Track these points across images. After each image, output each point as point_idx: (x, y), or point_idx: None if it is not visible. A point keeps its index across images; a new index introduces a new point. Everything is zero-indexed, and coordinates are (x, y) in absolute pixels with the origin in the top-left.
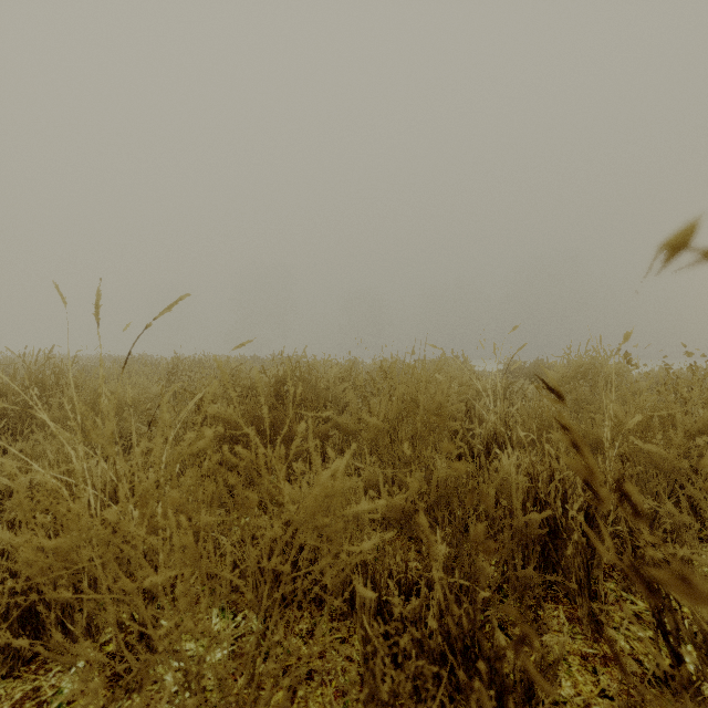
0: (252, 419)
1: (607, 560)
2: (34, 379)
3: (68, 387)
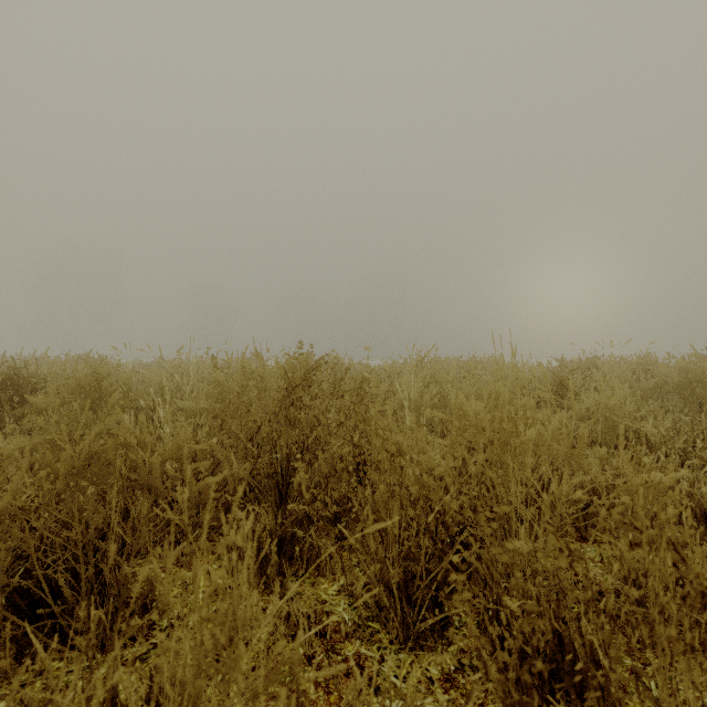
0: None
1: None
2: None
3: None
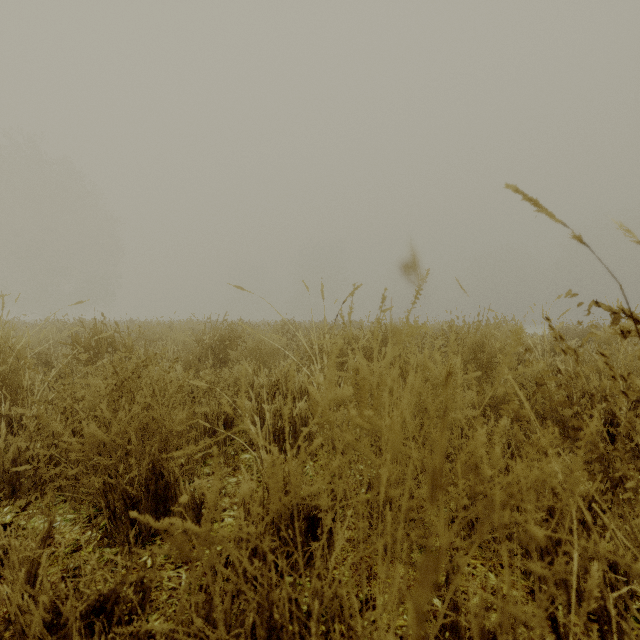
0: (367, 357)
1: (632, 461)
2: (219, 333)
3: (244, 337)
